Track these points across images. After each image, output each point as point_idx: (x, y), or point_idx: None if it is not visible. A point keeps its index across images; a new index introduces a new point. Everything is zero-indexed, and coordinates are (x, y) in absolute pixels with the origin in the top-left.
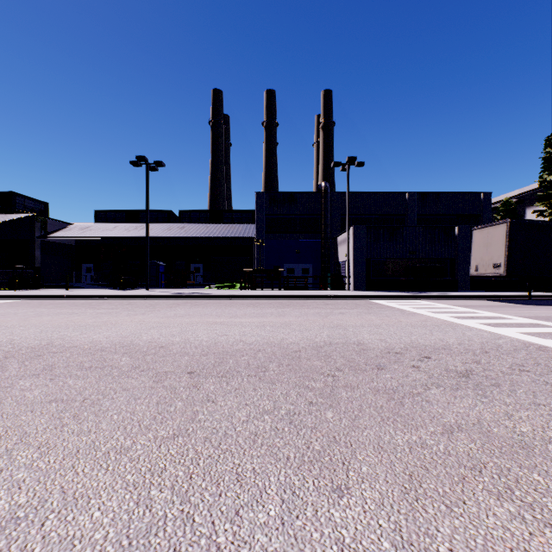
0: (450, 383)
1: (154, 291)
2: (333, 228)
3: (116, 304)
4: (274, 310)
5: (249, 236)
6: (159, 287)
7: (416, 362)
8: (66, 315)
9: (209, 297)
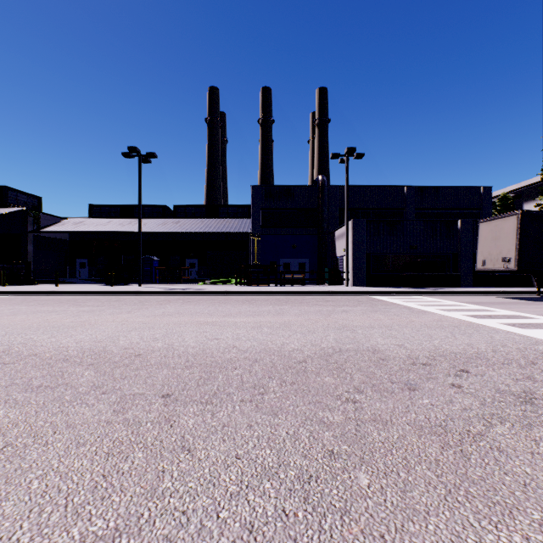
0: (515, 414)
1: (147, 287)
2: (330, 223)
3: (103, 300)
4: (271, 308)
5: (245, 231)
6: (154, 283)
7: (454, 379)
8: (44, 313)
9: (202, 294)
